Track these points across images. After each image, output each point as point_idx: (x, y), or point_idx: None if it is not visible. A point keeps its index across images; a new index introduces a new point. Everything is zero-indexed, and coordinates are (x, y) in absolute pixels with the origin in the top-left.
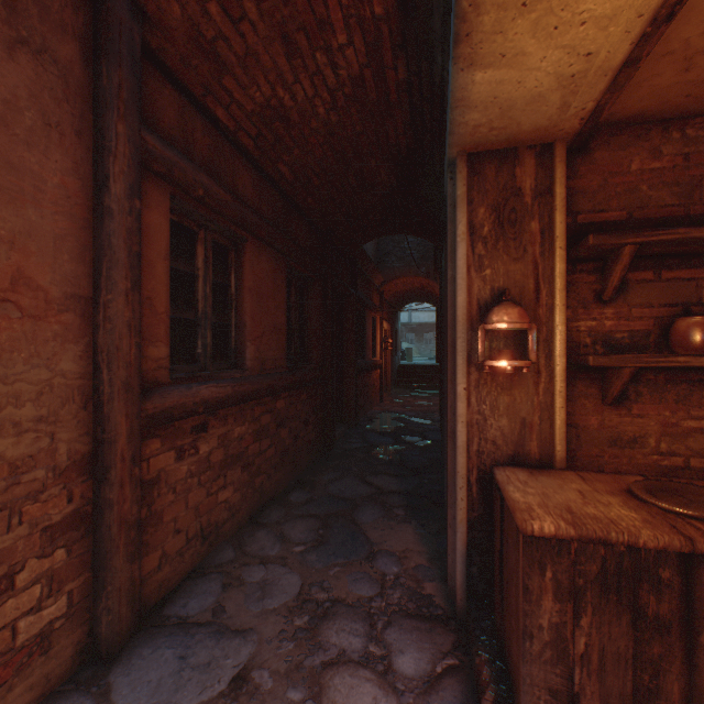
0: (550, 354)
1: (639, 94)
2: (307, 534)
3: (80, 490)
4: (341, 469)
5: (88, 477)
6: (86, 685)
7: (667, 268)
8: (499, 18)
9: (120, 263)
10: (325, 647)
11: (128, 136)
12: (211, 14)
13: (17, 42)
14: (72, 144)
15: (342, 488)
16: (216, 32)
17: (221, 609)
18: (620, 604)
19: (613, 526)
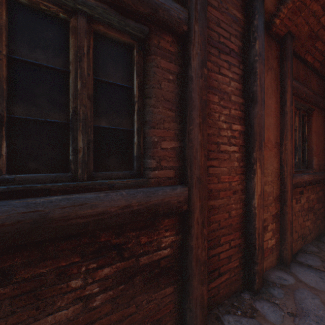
0: None
1: None
2: None
3: (276, 206)
4: None
5: (278, 202)
6: (283, 270)
7: None
8: None
9: (288, 130)
10: None
11: (289, 84)
12: (320, 21)
13: (267, 69)
14: (275, 94)
15: None
16: (319, 27)
17: None
18: None
19: None
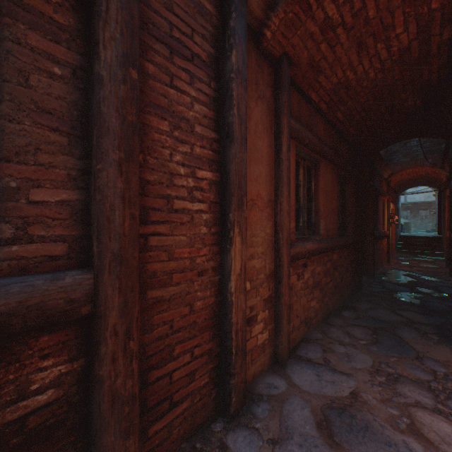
0: None
1: None
2: (364, 335)
3: (271, 286)
4: (372, 302)
5: (273, 281)
6: (277, 372)
7: None
8: None
9: (284, 183)
10: (403, 395)
11: (286, 124)
12: (320, 49)
13: (257, 98)
14: (269, 134)
15: (379, 314)
16: (320, 56)
17: (327, 360)
18: None
19: None
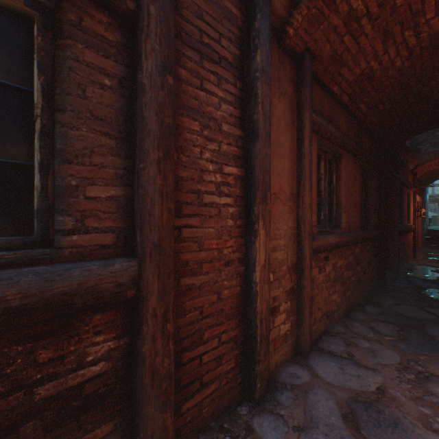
0: None
1: None
2: (390, 331)
3: (293, 278)
4: (398, 298)
5: (294, 273)
6: (300, 362)
7: None
8: None
9: (306, 177)
10: (435, 395)
11: (308, 118)
12: (343, 41)
13: (279, 94)
14: (291, 129)
15: (405, 311)
16: (343, 49)
17: (351, 354)
18: None
19: None
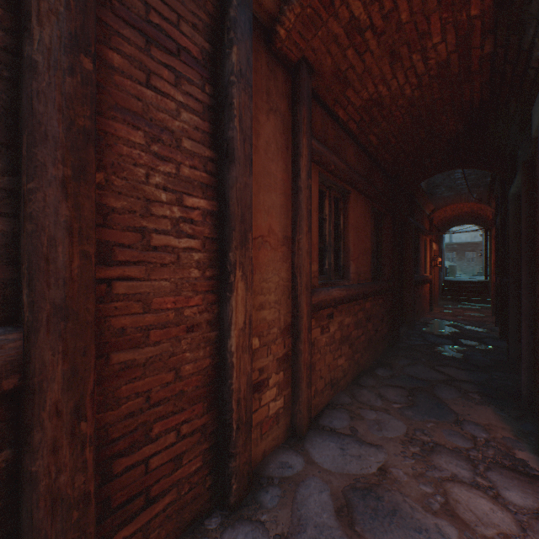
0: None
1: None
2: (399, 397)
3: (287, 342)
4: (411, 358)
5: (289, 336)
6: (294, 447)
7: None
8: None
9: (303, 217)
10: (438, 468)
11: (306, 144)
12: (347, 56)
13: (269, 111)
14: (284, 156)
15: (417, 372)
16: (347, 65)
17: (354, 429)
18: None
19: None
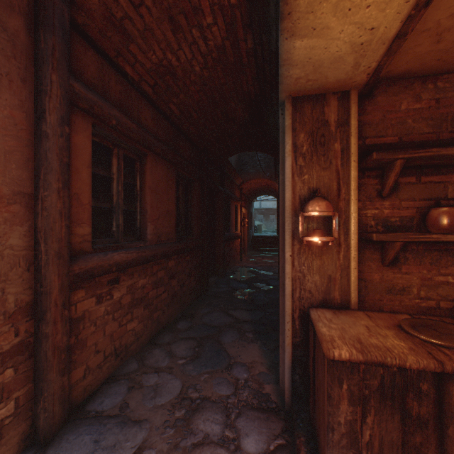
0: (347, 232)
1: (406, 58)
2: (187, 351)
3: (25, 327)
4: (212, 305)
5: (30, 318)
6: None
7: (424, 175)
8: (311, 1)
9: (54, 170)
10: (195, 432)
11: (59, 83)
12: (119, 1)
13: None
14: (18, 88)
15: (212, 319)
16: (123, 13)
17: (126, 406)
18: (394, 407)
19: (388, 353)
